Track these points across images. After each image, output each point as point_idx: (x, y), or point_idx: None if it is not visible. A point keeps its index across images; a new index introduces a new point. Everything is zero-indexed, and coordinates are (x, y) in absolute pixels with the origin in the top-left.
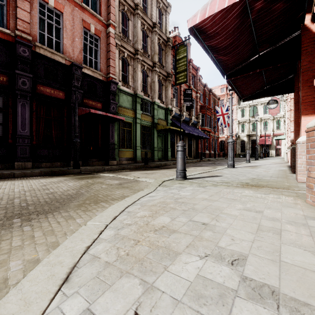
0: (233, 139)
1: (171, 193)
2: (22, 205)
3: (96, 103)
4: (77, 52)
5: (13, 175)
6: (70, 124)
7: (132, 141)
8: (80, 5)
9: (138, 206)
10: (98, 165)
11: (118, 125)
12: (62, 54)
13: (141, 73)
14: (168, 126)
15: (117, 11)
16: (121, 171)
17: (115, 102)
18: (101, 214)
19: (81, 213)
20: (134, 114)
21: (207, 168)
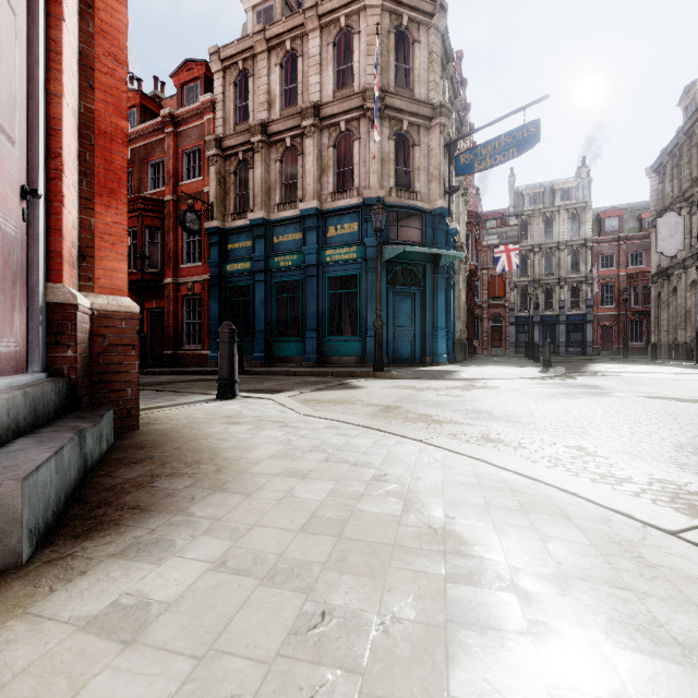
0: None
1: None
2: None
3: None
4: None
5: None
6: None
7: None
8: None
9: None
10: None
11: None
12: None
13: None
14: None
15: None
16: None
17: None
18: None
19: None
20: None
21: None
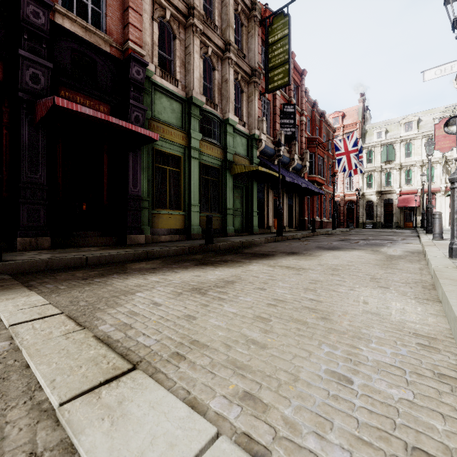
0: (354, 198)
1: None
2: None
3: (94, 102)
4: None
5: None
6: (19, 144)
7: (181, 195)
8: None
9: None
10: (101, 244)
11: (150, 159)
12: None
13: (201, 59)
14: (254, 166)
15: None
16: (130, 267)
17: (142, 106)
18: None
19: None
20: (185, 139)
21: (369, 256)
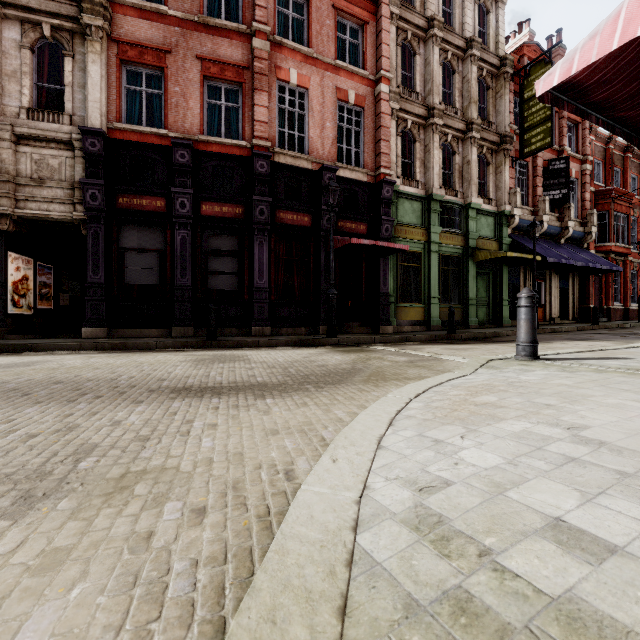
0: None
1: (503, 377)
2: (301, 375)
3: (357, 224)
4: (328, 146)
5: (257, 343)
6: (319, 265)
7: (421, 289)
8: (333, 65)
9: (448, 387)
10: (361, 333)
11: (395, 260)
12: (307, 155)
13: (440, 150)
14: (501, 253)
15: (394, 48)
16: (405, 343)
17: (391, 218)
18: (398, 390)
19: (373, 387)
20: (425, 235)
21: (606, 344)
